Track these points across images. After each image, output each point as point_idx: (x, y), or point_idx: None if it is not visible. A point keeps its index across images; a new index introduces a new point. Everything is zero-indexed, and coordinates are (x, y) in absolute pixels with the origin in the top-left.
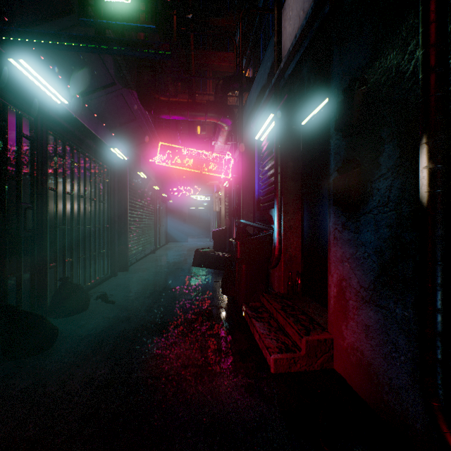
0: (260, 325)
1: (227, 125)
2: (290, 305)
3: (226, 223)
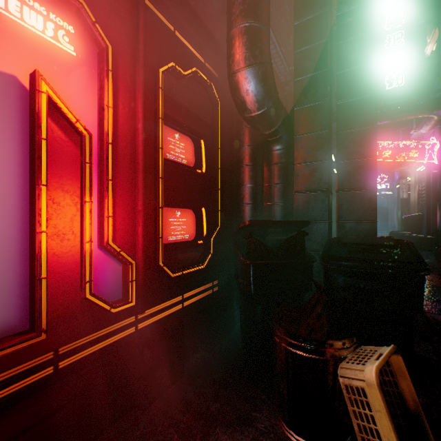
0: None
1: (439, 115)
2: None
3: (420, 208)
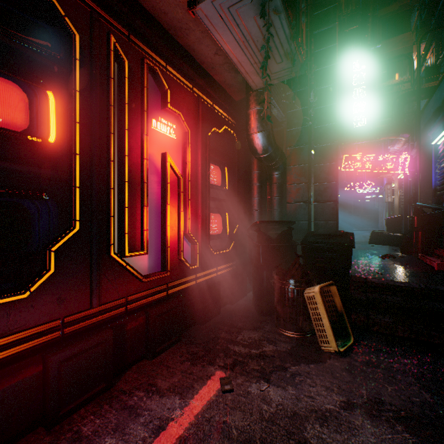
0: (430, 257)
1: (405, 137)
2: None
3: (400, 211)
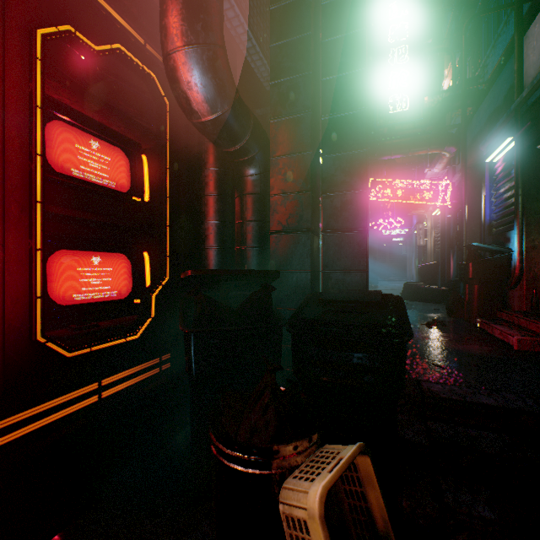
0: (499, 326)
1: (451, 152)
2: (534, 316)
3: (436, 257)
